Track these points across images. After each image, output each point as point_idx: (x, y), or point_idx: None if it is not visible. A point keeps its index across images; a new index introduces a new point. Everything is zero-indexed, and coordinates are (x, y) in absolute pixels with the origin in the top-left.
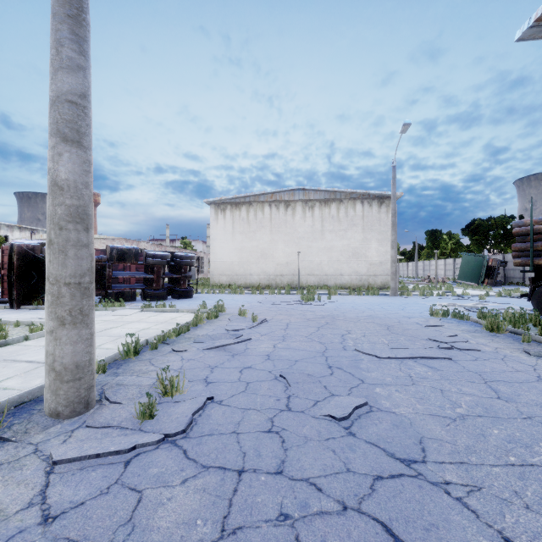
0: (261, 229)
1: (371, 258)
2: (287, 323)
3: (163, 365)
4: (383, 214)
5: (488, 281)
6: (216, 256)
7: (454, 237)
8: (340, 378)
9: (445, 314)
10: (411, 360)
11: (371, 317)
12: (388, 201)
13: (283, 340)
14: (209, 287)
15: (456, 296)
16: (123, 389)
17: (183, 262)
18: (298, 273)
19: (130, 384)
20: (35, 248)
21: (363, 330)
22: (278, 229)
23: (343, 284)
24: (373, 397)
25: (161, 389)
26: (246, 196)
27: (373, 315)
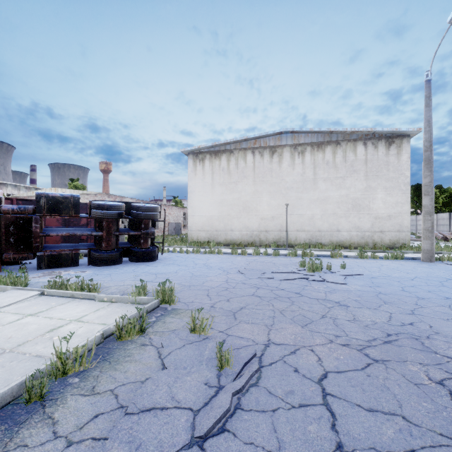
0: (243, 179)
1: (376, 211)
2: (318, 380)
3: None
4: (392, 157)
5: None
6: (194, 210)
7: (446, 190)
8: None
9: None
10: None
11: None
12: (399, 140)
13: None
14: (186, 244)
15: None
16: None
17: (141, 215)
18: (286, 229)
19: None
20: None
21: None
22: (262, 179)
23: (340, 242)
24: None
25: None
26: (226, 144)
27: None
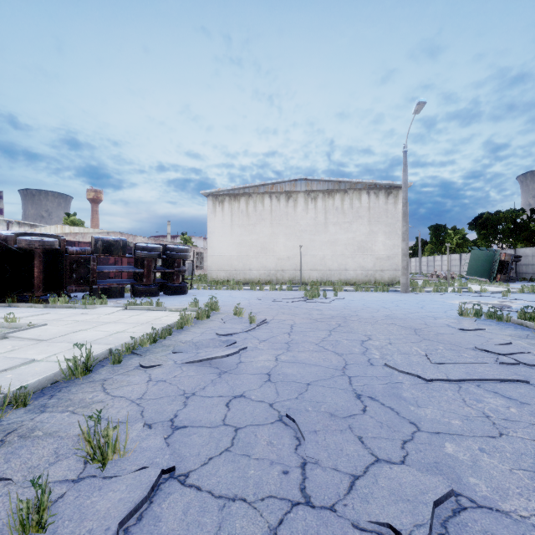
0: (261, 221)
1: (377, 252)
2: (291, 324)
3: (119, 391)
4: (390, 205)
5: (500, 277)
6: (214, 250)
7: (459, 232)
8: (380, 421)
9: (477, 314)
10: (471, 384)
11: (389, 317)
12: (396, 191)
13: (287, 350)
14: (206, 283)
15: (474, 293)
16: (27, 446)
17: (176, 256)
18: (300, 268)
19: (52, 430)
20: (8, 238)
21: (386, 335)
22: (278, 222)
23: (348, 280)
24: (450, 467)
25: (86, 451)
26: (245, 188)
27: (390, 315)
